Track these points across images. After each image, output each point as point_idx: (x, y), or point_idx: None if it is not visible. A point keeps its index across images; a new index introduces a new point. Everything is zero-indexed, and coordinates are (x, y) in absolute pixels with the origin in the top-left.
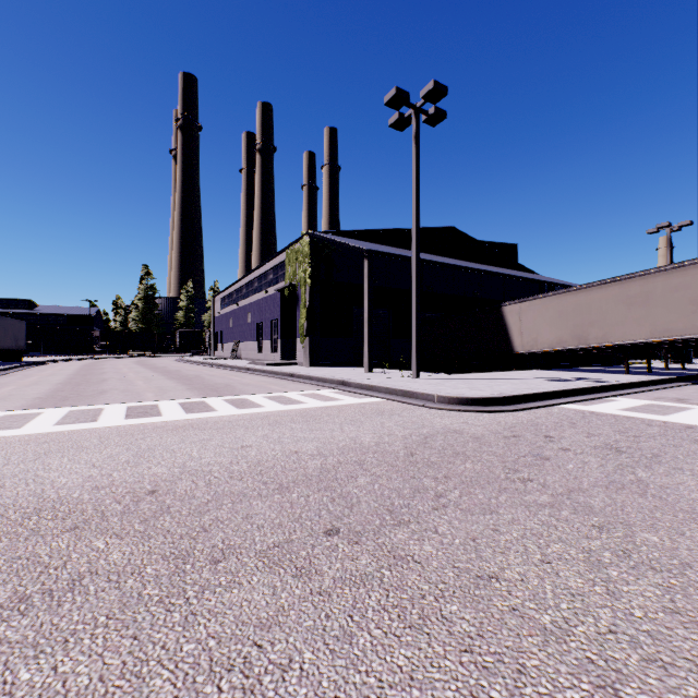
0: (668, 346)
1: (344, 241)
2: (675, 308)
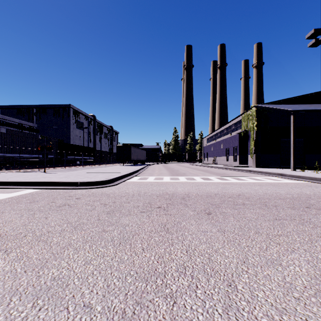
0: None
1: (276, 107)
2: None
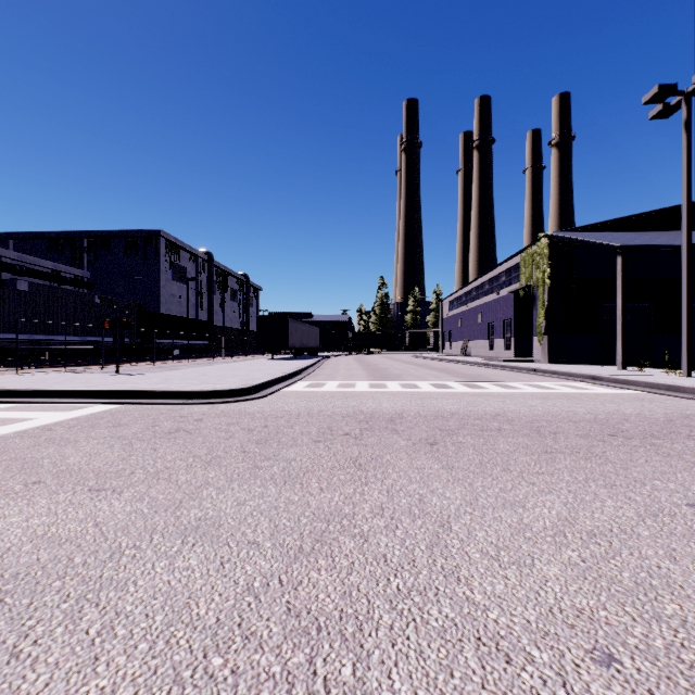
0: None
1: (589, 239)
2: None
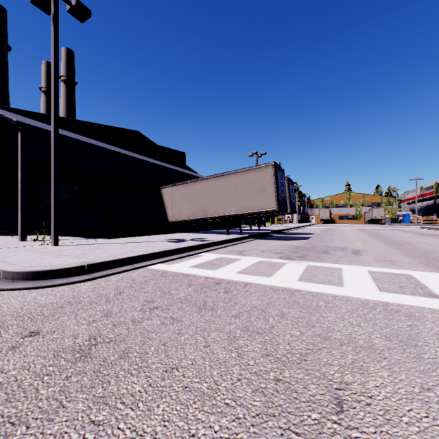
0: (251, 217)
1: (1, 112)
2: (249, 194)
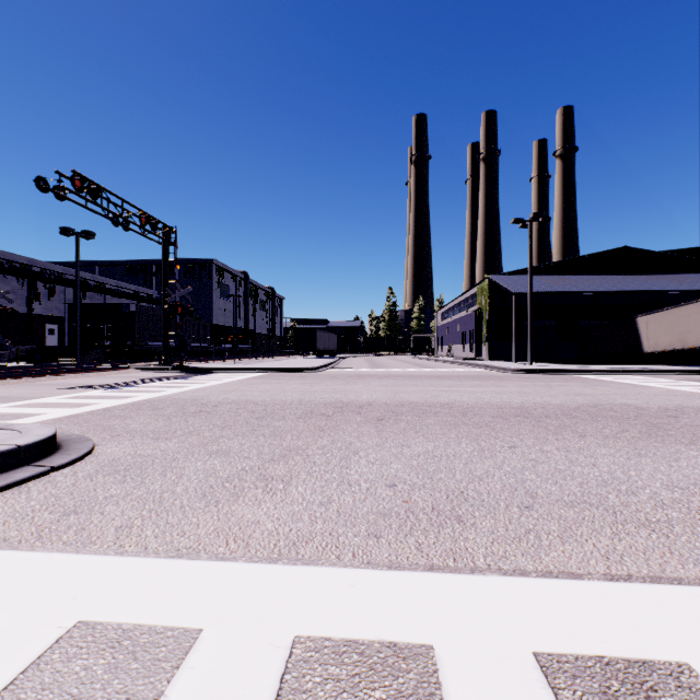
0: None
1: (503, 285)
2: None
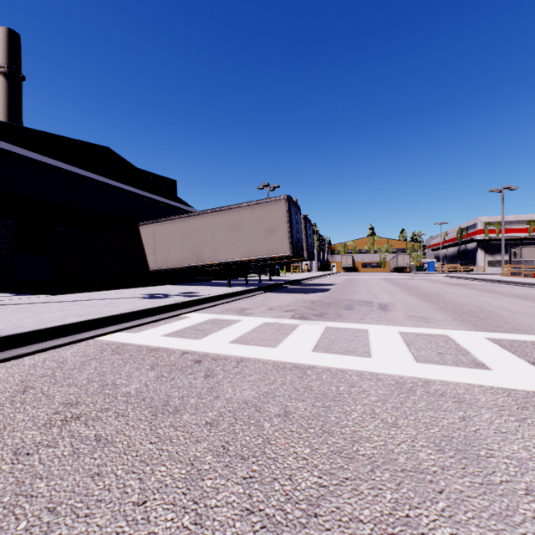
0: (260, 264)
1: None
2: (256, 234)
